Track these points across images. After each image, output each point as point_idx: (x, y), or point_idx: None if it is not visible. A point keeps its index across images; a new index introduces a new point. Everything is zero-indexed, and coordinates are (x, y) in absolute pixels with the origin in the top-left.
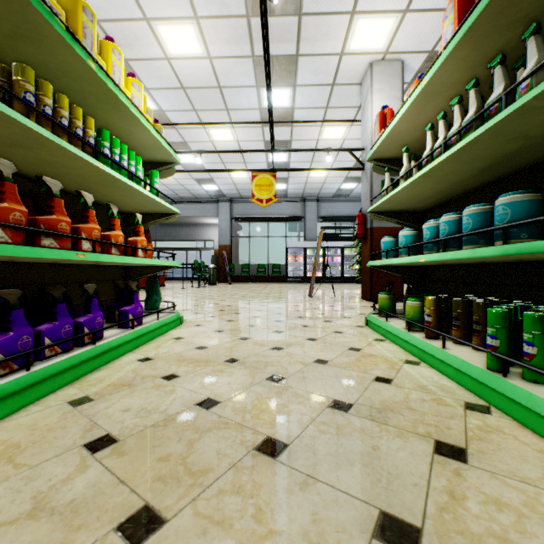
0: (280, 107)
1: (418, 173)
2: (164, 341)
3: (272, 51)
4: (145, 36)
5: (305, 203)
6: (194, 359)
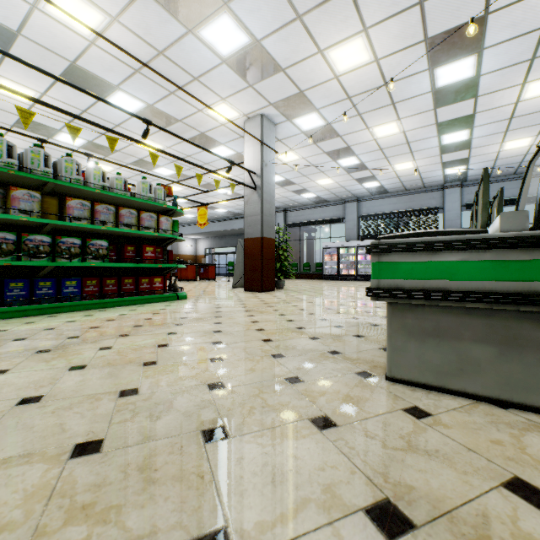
0: (231, 155)
1: None
2: None
3: (189, 136)
4: (137, 149)
5: (345, 205)
6: None
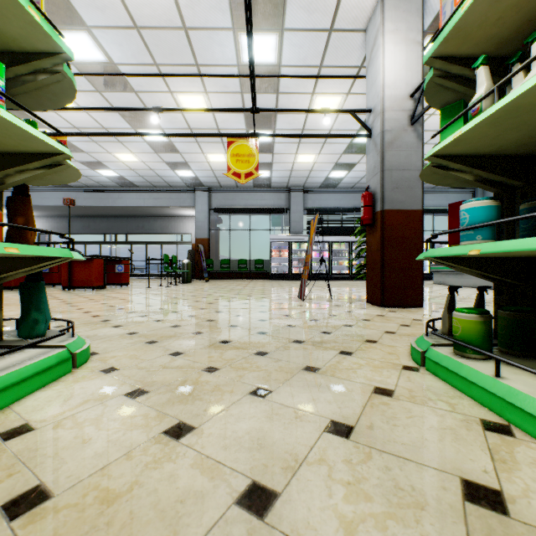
0: (263, 64)
1: None
2: None
3: None
4: None
5: (290, 194)
6: None
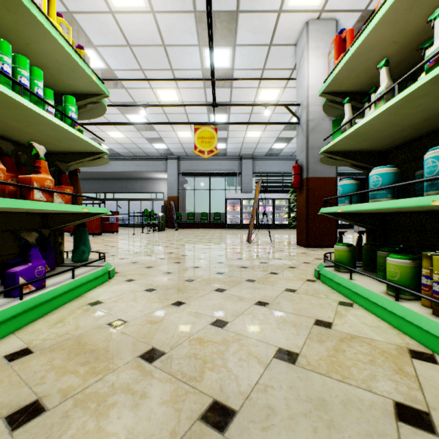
0: (220, 68)
1: (425, 77)
2: (74, 309)
3: (213, 6)
4: None
5: (242, 161)
6: (94, 353)
